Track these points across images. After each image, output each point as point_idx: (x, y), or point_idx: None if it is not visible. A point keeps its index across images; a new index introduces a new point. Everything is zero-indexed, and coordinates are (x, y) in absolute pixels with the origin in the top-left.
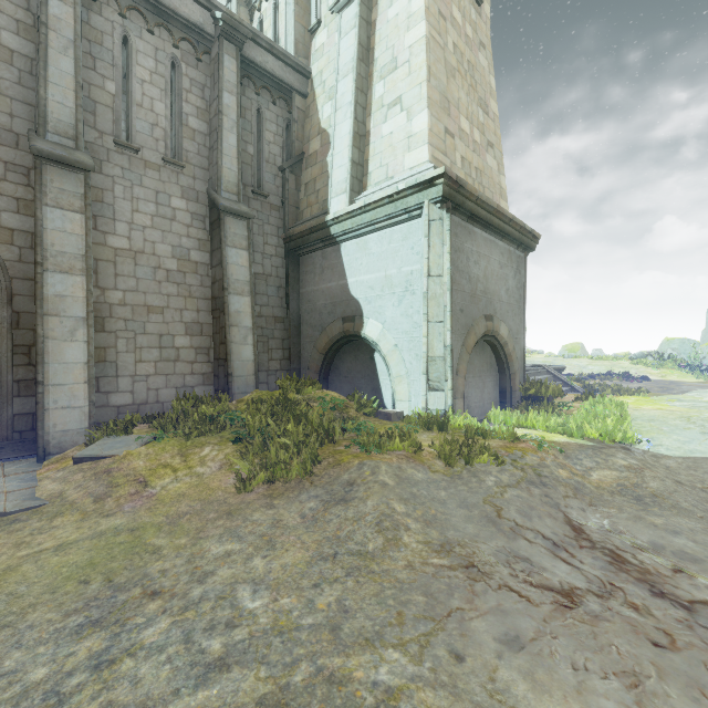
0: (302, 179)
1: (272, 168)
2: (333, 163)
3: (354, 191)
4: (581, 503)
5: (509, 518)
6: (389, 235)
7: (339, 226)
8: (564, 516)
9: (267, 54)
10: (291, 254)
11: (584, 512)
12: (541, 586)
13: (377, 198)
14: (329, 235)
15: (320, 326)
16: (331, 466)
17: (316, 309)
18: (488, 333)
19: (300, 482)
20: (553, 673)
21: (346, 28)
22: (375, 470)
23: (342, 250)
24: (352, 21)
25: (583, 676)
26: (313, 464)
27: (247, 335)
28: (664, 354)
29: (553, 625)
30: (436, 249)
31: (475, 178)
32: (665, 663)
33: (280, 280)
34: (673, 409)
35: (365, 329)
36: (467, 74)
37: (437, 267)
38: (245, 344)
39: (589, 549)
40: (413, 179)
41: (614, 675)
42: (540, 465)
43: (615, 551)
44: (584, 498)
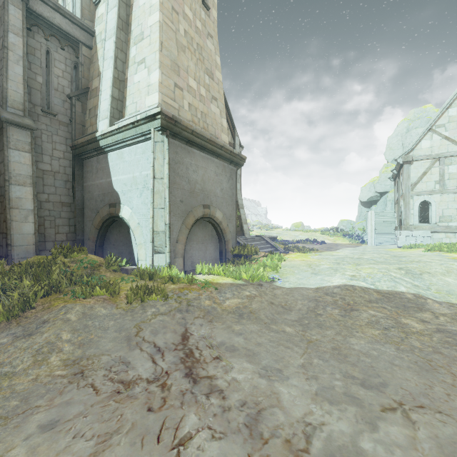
0: (87, 106)
1: (61, 95)
2: (101, 96)
3: (115, 118)
4: (203, 321)
5: (142, 336)
6: (135, 149)
7: (104, 140)
8: (185, 330)
9: (54, 12)
10: (77, 158)
11: (201, 327)
12: (117, 381)
13: (125, 124)
14: (99, 146)
15: (95, 210)
16: (42, 310)
17: (94, 197)
18: (206, 216)
19: (8, 324)
20: (55, 443)
21: (111, 5)
22: (68, 311)
23: (108, 157)
24: (114, 1)
25: (74, 442)
26: (27, 309)
27: (28, 215)
28: (338, 229)
29: (94, 408)
30: (159, 161)
31: (200, 118)
32: (141, 421)
33: (67, 176)
34: (309, 260)
35: (121, 212)
36: (196, 52)
37: (160, 172)
38: (25, 222)
39: (178, 350)
40: (144, 114)
41: (97, 437)
42: (195, 298)
43: (193, 350)
44: (209, 317)
